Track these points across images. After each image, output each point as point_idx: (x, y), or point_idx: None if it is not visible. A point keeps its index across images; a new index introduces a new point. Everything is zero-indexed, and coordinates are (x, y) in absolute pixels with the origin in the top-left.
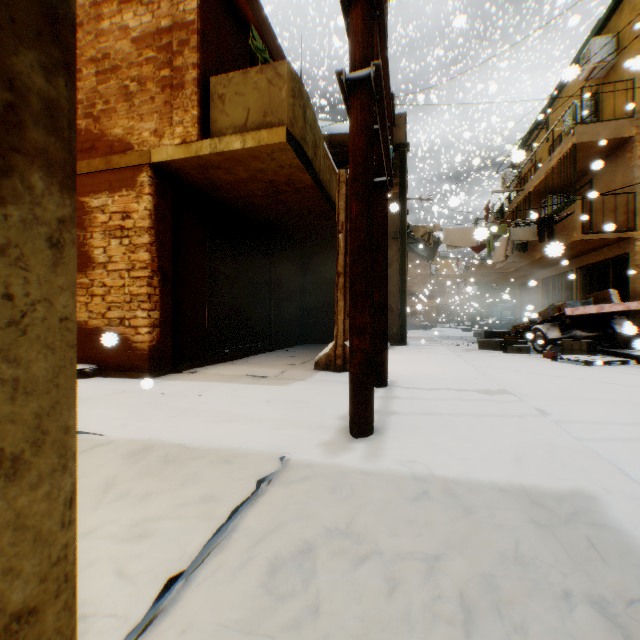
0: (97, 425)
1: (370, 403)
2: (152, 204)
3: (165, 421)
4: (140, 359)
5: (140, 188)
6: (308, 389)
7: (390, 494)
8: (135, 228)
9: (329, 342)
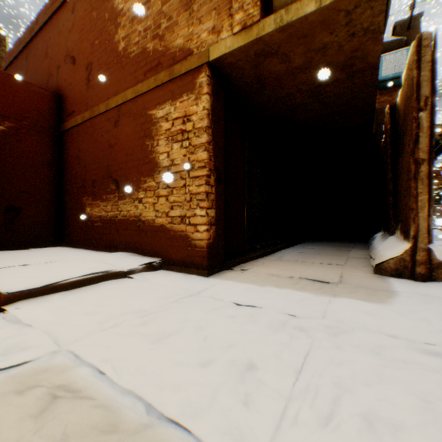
0: (189, 394)
1: None
2: (209, 104)
3: (298, 399)
4: (198, 256)
5: (198, 90)
6: (440, 317)
7: None
8: (194, 129)
9: (333, 239)
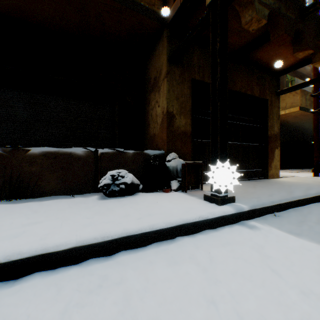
0: None
1: (317, 170)
2: None
3: None
4: None
5: None
6: (305, 173)
7: (314, 178)
8: None
9: None
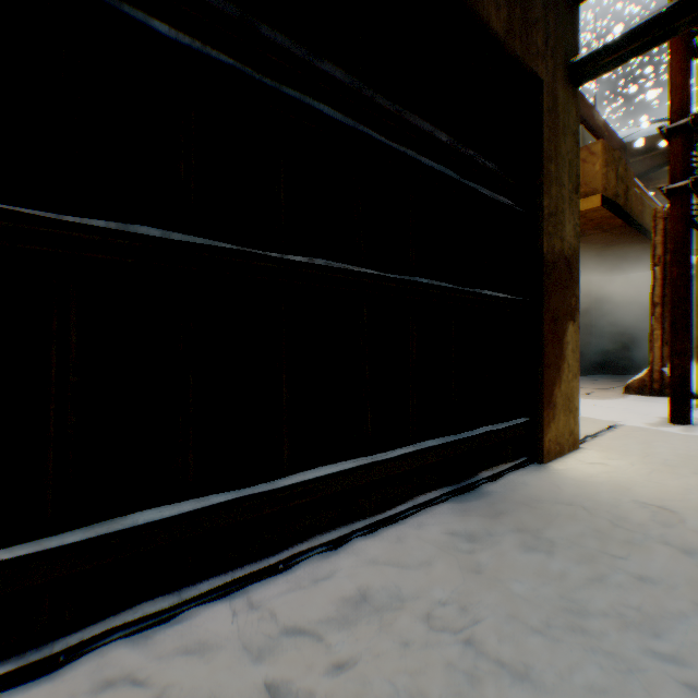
0: None
1: (686, 403)
2: None
3: None
4: None
5: None
6: (622, 403)
7: (697, 440)
8: None
9: (634, 373)
